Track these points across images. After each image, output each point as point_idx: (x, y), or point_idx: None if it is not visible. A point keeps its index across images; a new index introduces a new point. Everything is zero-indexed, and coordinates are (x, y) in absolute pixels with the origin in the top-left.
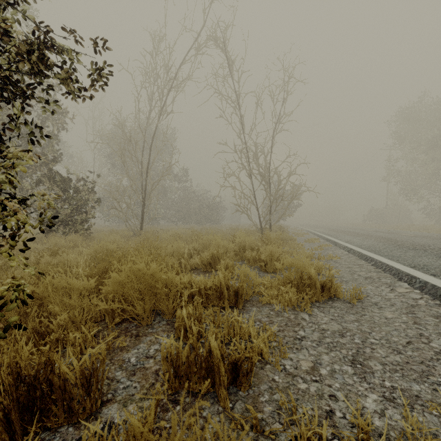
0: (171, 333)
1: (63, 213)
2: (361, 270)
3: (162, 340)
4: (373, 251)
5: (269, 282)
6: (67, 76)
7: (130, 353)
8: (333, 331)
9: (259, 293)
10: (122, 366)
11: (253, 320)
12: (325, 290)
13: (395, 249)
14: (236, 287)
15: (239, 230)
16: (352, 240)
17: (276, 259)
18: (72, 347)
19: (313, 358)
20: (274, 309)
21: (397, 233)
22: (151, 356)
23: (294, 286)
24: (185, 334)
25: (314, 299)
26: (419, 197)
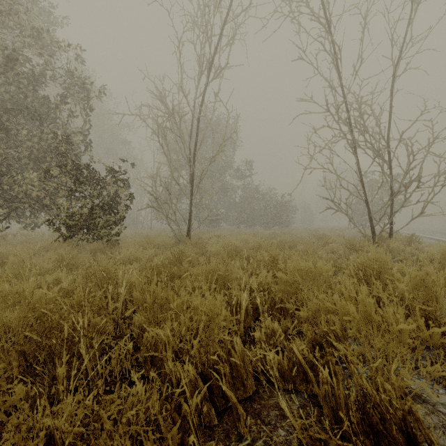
0: None
1: (79, 214)
2: None
3: None
4: None
5: None
6: None
7: None
8: None
9: None
10: None
11: None
12: None
13: None
14: None
15: (331, 238)
16: None
17: None
18: None
19: None
20: None
21: None
22: None
23: None
24: None
25: None
26: None
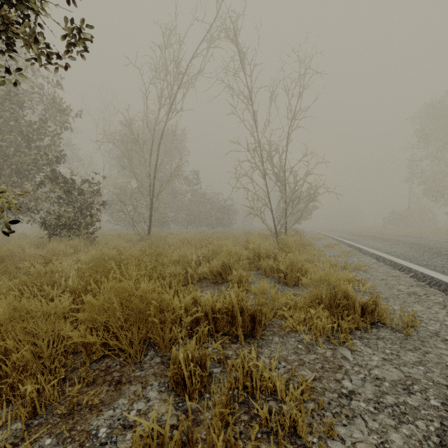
0: (165, 380)
1: (66, 217)
2: (399, 283)
3: (150, 393)
4: (407, 259)
5: (291, 299)
6: (30, 35)
7: (101, 418)
8: (392, 381)
9: (280, 315)
10: (84, 447)
11: (277, 359)
12: (366, 313)
13: (433, 257)
14: (252, 310)
15: (252, 234)
16: (378, 246)
17: (298, 270)
18: (20, 405)
19: (376, 439)
20: (303, 340)
21: (427, 238)
22: (131, 425)
23: (325, 308)
24: (182, 386)
25: (354, 326)
26: (447, 199)
